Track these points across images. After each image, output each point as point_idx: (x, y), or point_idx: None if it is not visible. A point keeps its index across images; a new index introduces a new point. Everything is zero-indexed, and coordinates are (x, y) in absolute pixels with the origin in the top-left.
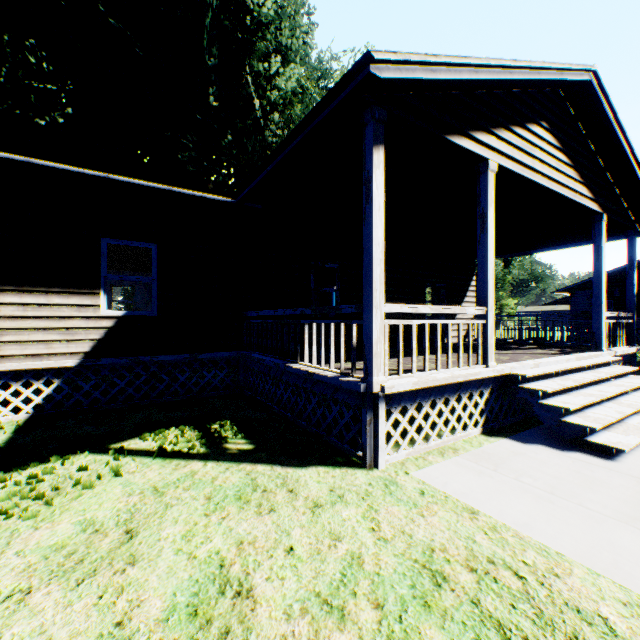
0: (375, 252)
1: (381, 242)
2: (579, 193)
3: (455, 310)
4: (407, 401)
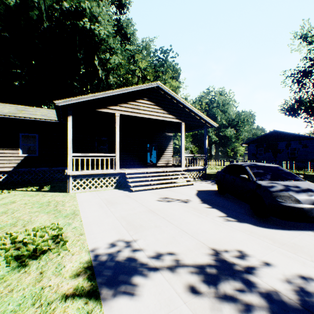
0: (69, 141)
1: (71, 139)
2: (167, 117)
3: (102, 154)
4: (83, 177)
